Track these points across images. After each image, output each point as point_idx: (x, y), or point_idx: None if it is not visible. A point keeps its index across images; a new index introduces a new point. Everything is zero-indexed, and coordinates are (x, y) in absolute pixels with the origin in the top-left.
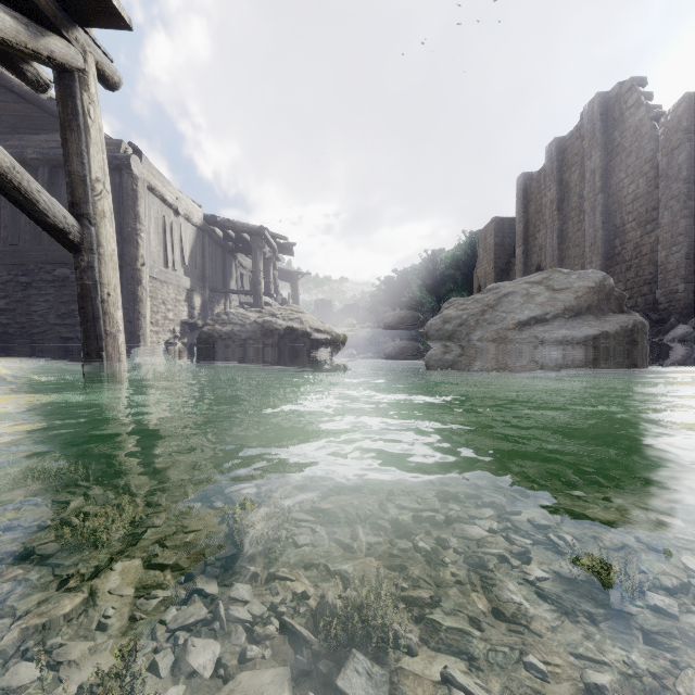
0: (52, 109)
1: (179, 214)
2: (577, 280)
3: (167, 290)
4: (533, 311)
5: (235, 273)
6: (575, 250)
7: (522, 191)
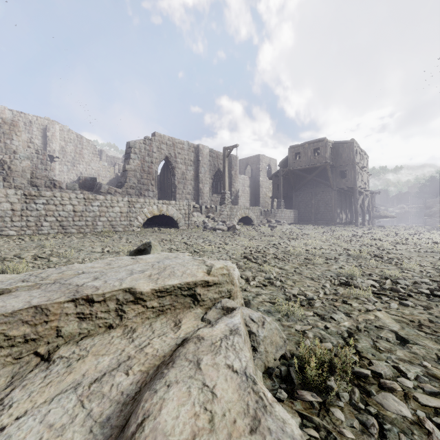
0: None
1: None
2: None
3: None
4: None
5: None
6: None
7: None
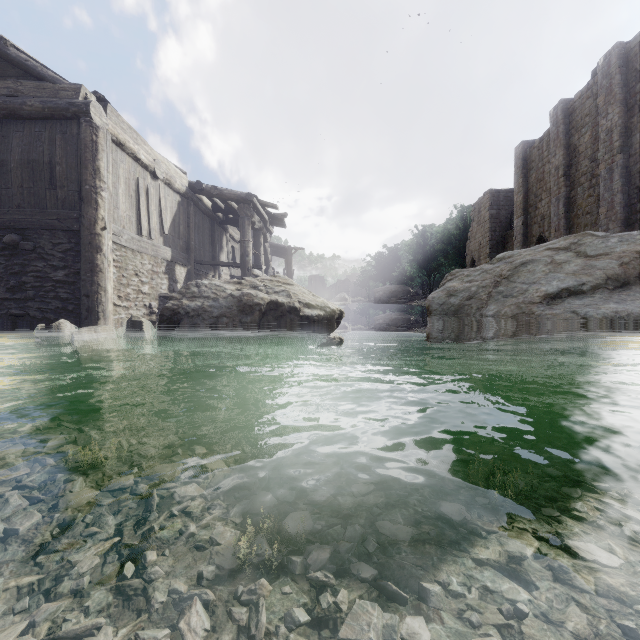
0: (3, 50)
1: (157, 177)
2: (618, 244)
3: (141, 260)
4: (564, 281)
5: (225, 246)
6: (585, 217)
7: (522, 160)
